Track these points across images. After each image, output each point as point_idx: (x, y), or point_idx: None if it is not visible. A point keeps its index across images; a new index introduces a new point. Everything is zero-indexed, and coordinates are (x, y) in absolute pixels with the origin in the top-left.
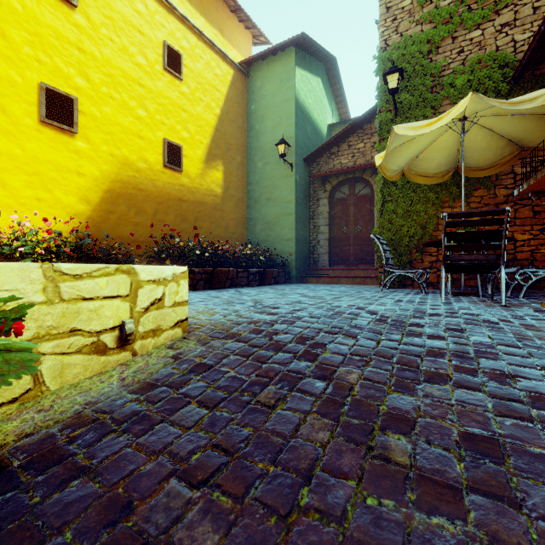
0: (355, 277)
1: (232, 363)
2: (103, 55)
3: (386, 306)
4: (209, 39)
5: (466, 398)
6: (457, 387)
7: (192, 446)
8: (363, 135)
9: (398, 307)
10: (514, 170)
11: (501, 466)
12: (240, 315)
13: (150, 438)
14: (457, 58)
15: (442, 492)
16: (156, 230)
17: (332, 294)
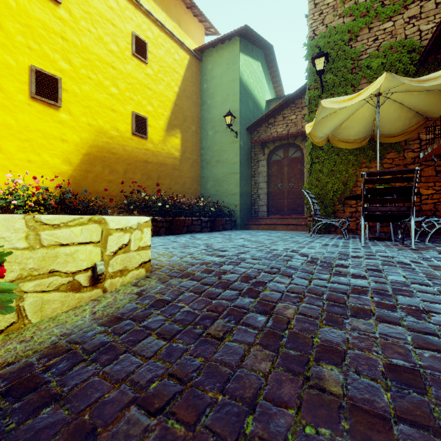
0: (288, 224)
1: (186, 299)
2: (82, 43)
3: (315, 249)
4: (170, 30)
5: (388, 332)
6: (380, 321)
7: (151, 375)
8: (295, 109)
9: (326, 250)
10: (420, 137)
11: (423, 396)
12: (194, 257)
13: (114, 368)
14: (373, 45)
15: (373, 421)
16: (126, 186)
17: (270, 239)
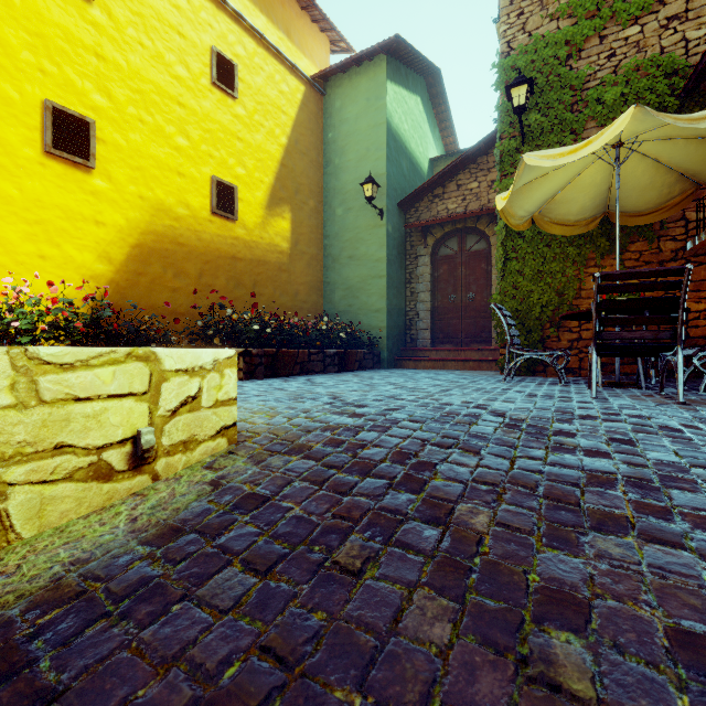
0: (467, 360)
1: (297, 493)
2: (130, 64)
3: (515, 403)
4: (273, 45)
5: (664, 562)
6: (646, 540)
7: (227, 649)
8: (477, 172)
9: (534, 405)
10: (686, 216)
11: None
12: (311, 417)
13: (161, 632)
14: (607, 64)
15: None
16: (201, 298)
17: (438, 384)
